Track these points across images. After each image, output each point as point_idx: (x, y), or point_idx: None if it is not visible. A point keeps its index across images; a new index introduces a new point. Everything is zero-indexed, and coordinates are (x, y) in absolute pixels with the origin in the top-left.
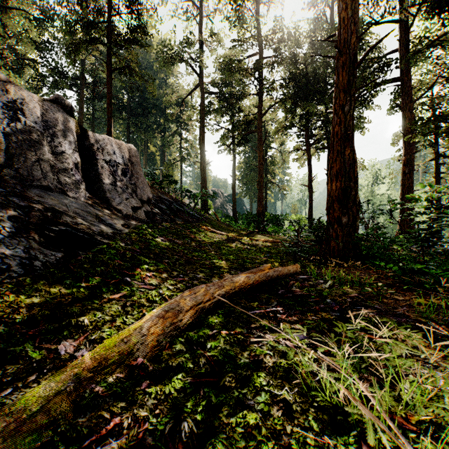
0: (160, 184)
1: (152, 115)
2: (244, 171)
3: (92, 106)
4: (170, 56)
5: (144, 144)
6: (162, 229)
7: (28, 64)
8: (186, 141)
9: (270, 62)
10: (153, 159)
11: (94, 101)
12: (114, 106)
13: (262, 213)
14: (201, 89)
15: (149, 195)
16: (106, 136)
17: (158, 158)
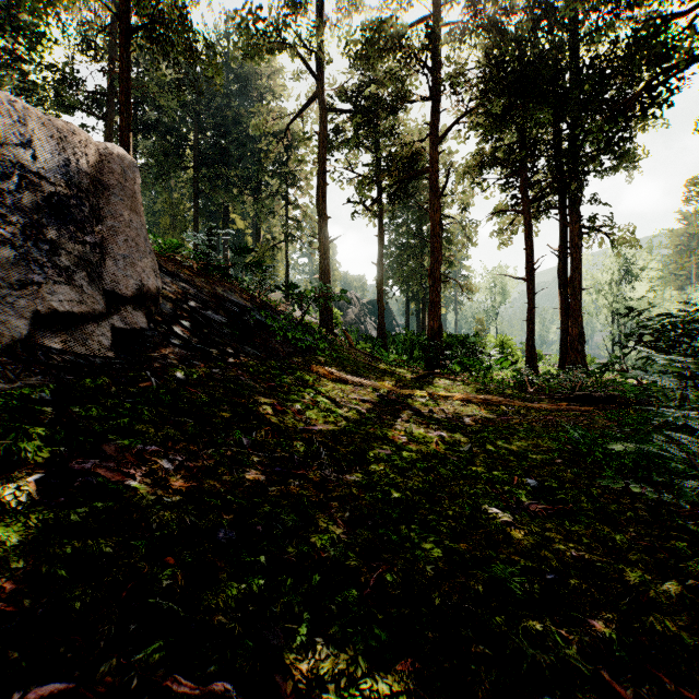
0: (220, 266)
1: (238, 163)
2: (395, 260)
3: (133, 147)
4: (261, 35)
5: (224, 213)
6: (150, 395)
7: (1, 58)
8: (296, 206)
9: (455, 33)
10: (241, 242)
11: (136, 138)
12: (170, 147)
13: (439, 333)
14: (321, 103)
15: (146, 280)
16: (9, 95)
17: (249, 239)
